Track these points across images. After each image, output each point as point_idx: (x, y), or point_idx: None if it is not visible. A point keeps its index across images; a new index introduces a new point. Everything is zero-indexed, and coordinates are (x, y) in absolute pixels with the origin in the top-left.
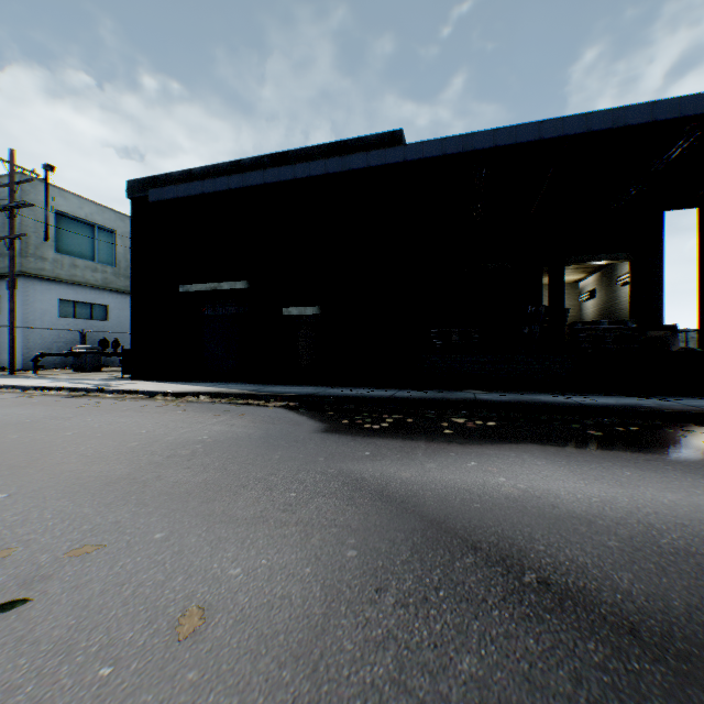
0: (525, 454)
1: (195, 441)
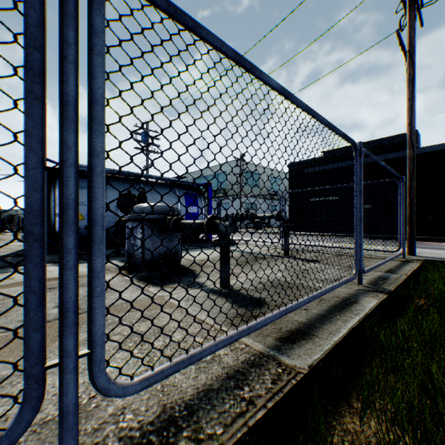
0: None
1: None
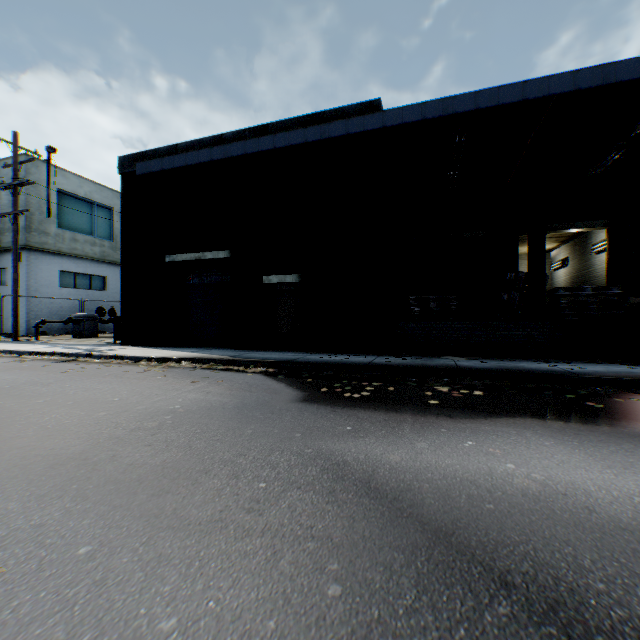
0: (526, 431)
1: (165, 411)
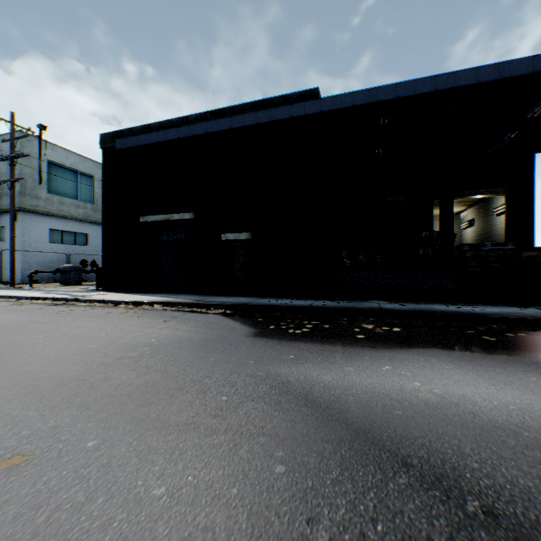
0: (432, 359)
1: (144, 344)
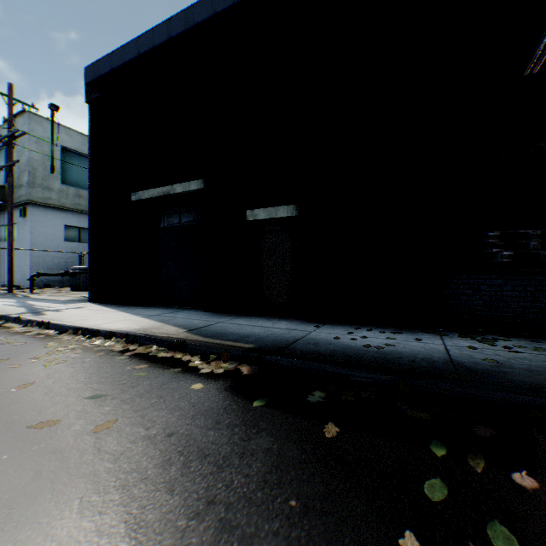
0: None
1: None
